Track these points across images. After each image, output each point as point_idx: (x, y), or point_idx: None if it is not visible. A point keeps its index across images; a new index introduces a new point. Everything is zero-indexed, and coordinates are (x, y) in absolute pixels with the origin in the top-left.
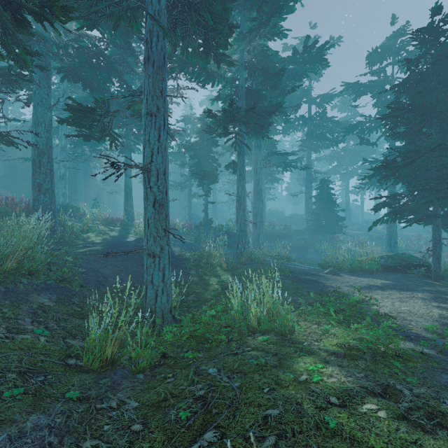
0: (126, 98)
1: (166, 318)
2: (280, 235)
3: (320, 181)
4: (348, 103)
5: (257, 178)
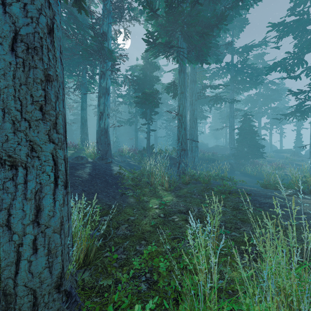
0: (74, 30)
1: (43, 307)
2: (209, 160)
3: (243, 115)
4: (260, 58)
5: (193, 109)
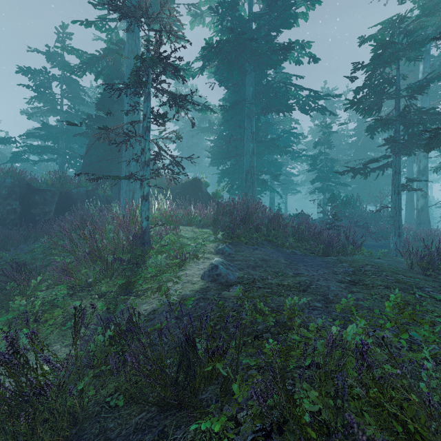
0: None
1: None
2: None
3: None
4: None
5: None
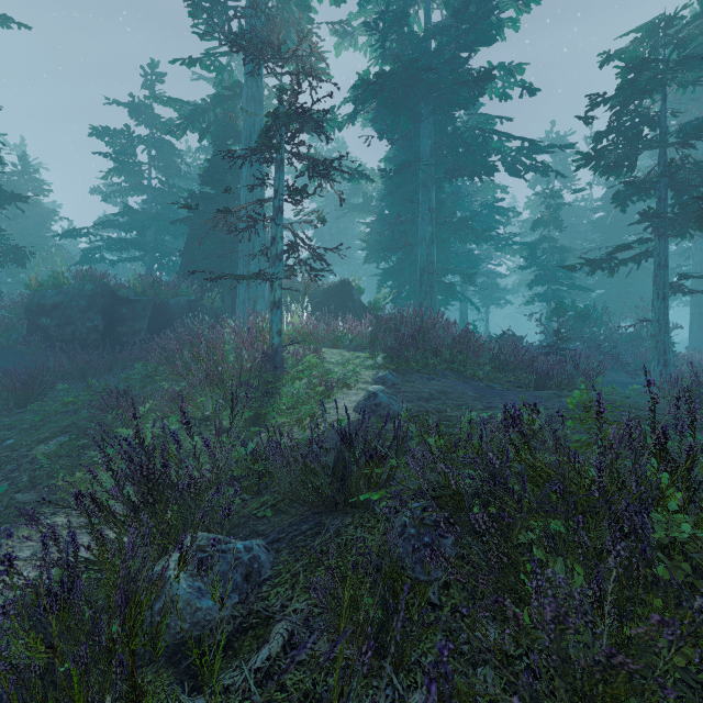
0: None
1: None
2: None
3: None
4: None
5: None
